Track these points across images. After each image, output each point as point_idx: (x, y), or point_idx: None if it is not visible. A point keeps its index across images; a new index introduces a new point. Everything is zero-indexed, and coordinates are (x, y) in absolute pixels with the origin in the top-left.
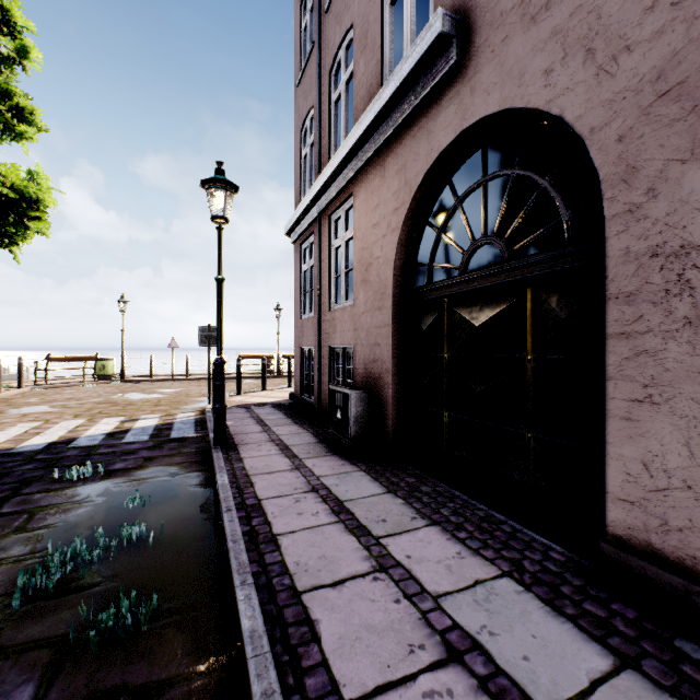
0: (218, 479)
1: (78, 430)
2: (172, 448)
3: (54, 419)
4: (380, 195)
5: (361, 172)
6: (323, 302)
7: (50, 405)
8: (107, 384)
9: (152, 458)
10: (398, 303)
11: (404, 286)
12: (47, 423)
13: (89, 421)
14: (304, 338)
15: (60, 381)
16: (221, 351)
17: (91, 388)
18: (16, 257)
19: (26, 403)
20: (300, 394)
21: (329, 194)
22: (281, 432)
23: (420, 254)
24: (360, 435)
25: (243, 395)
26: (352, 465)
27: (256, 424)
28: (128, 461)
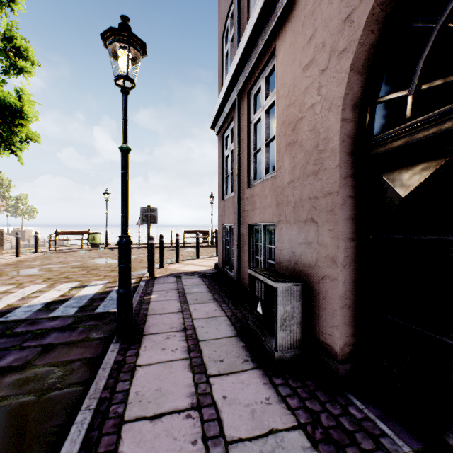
0: (68, 436)
1: (29, 297)
2: (82, 331)
3: (26, 283)
4: (315, 19)
5: (286, 14)
6: (242, 180)
7: (41, 268)
8: (95, 250)
9: (50, 348)
10: (348, 160)
11: (355, 135)
12: (16, 287)
13: (48, 286)
14: (225, 216)
15: (68, 247)
16: (125, 229)
17: (82, 253)
18: (20, 159)
19: (28, 265)
20: (222, 266)
21: (248, 65)
22: (197, 314)
23: (381, 87)
24: (288, 343)
25: (180, 263)
26: (282, 405)
27: (176, 300)
28: (24, 351)
